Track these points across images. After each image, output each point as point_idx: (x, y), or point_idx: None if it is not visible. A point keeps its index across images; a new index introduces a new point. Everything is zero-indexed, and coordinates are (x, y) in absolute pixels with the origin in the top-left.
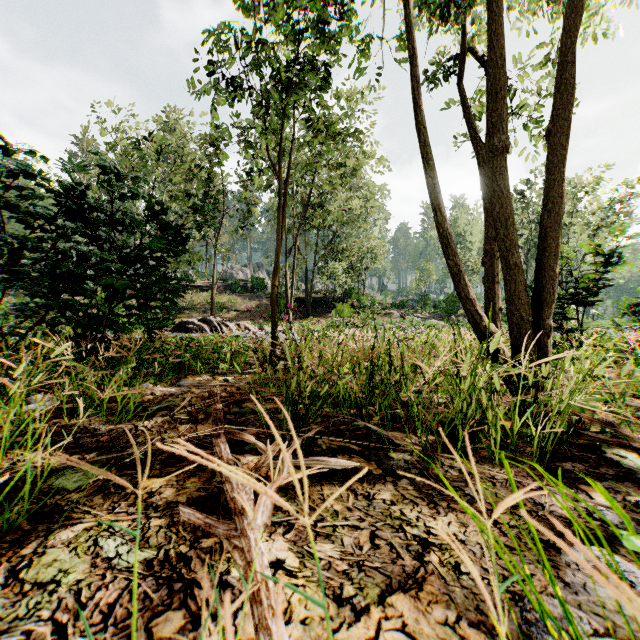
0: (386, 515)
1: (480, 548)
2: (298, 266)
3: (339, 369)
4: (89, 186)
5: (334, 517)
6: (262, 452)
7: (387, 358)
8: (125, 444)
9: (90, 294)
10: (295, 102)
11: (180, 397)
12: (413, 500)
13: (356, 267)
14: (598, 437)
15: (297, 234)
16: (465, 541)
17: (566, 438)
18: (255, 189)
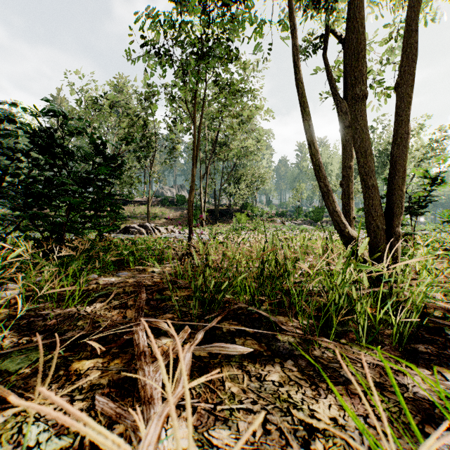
0: (275, 397)
1: (359, 434)
2: (209, 187)
3: (237, 265)
4: (52, 127)
5: (231, 400)
6: (173, 339)
7: (273, 256)
8: (67, 327)
9: (52, 207)
10: (206, 67)
11: (117, 286)
12: (297, 382)
13: (250, 188)
14: (444, 323)
15: (208, 164)
16: (345, 426)
17: (416, 322)
18: (179, 132)
